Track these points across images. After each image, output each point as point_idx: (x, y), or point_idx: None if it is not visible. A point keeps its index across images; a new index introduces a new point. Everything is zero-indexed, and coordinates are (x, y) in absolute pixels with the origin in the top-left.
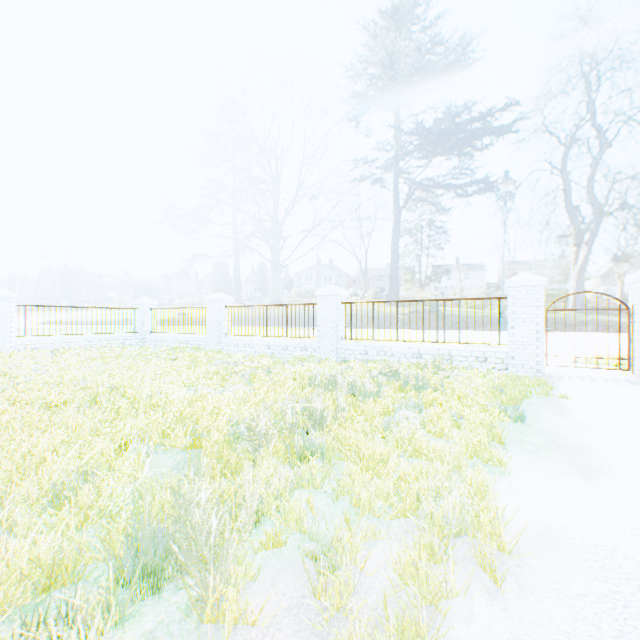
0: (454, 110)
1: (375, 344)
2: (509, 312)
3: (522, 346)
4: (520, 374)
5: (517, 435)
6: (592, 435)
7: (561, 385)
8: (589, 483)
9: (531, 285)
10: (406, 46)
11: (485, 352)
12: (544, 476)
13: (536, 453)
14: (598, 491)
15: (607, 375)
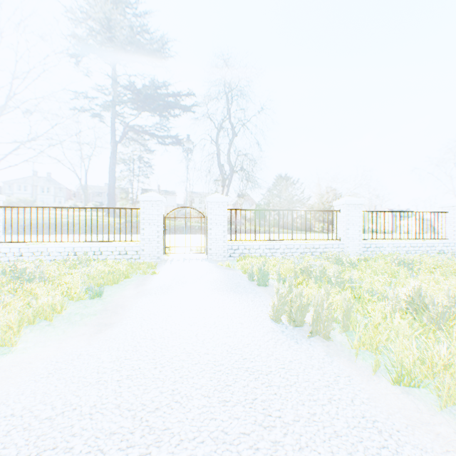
0: (150, 80)
1: (33, 246)
2: (142, 218)
3: (150, 241)
4: (148, 261)
5: (80, 309)
6: (140, 298)
7: (164, 265)
8: (92, 338)
9: (155, 200)
10: (113, 15)
11: (126, 247)
12: (56, 343)
13: (77, 322)
14: (91, 343)
15: (198, 257)
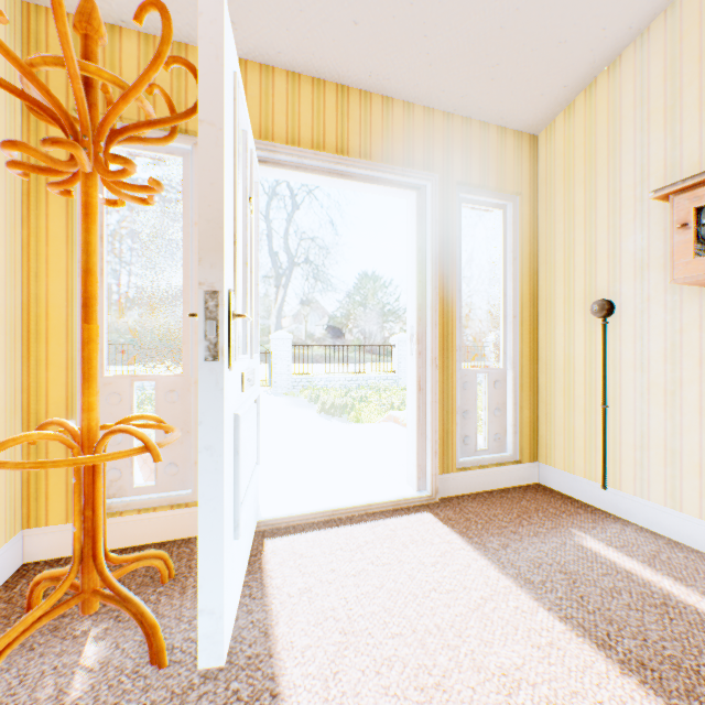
0: None
1: None
2: None
3: None
4: None
5: None
6: None
7: None
8: None
9: None
10: None
11: None
12: None
13: None
14: None
15: (263, 390)
